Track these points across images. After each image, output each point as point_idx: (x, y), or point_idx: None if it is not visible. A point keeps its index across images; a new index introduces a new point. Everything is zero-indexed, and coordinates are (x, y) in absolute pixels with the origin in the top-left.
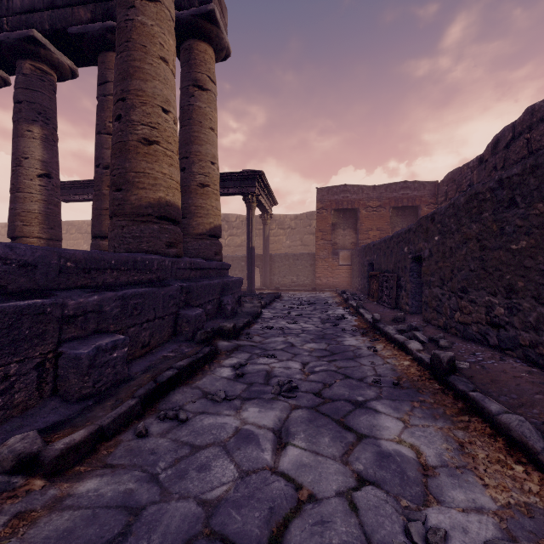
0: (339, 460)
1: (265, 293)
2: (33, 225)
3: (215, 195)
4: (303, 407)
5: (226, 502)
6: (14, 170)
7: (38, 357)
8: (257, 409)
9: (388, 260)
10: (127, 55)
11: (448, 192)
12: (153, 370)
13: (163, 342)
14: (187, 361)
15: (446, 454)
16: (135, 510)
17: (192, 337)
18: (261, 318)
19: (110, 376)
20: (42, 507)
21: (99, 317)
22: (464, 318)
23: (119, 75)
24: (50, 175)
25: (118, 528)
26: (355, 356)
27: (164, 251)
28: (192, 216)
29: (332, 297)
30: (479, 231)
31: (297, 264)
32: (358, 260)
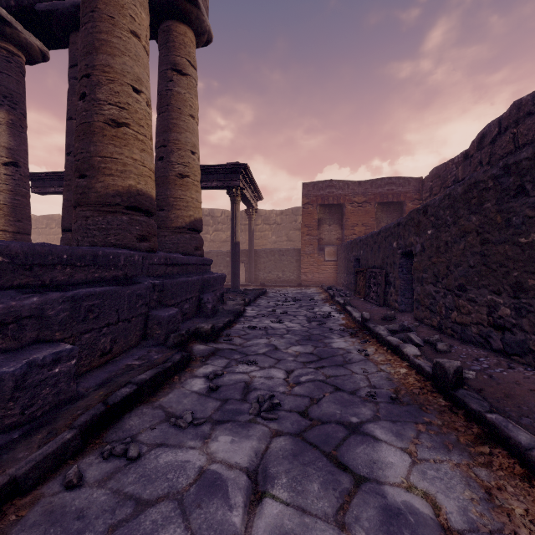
0: (333, 520)
1: (250, 289)
2: None
3: (195, 187)
4: (286, 433)
5: None
6: None
7: None
8: (229, 437)
9: (375, 255)
10: (92, 26)
11: (433, 188)
12: (109, 384)
13: (130, 348)
14: (150, 373)
15: (472, 508)
16: None
17: (164, 341)
18: (244, 316)
19: (50, 397)
20: None
21: (39, 323)
22: (462, 318)
23: (83, 48)
24: (17, 164)
25: None
26: (345, 362)
27: (134, 244)
28: (170, 208)
29: (318, 293)
30: (480, 223)
31: (283, 260)
32: (344, 256)
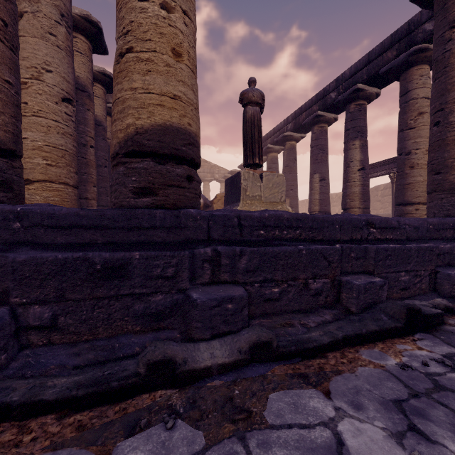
0: None
1: None
2: (355, 201)
3: None
4: None
5: None
6: (344, 170)
7: (429, 271)
8: None
9: None
10: (444, 78)
11: None
12: None
13: None
14: None
15: None
16: None
17: None
18: None
19: None
20: None
21: (449, 257)
22: None
23: (437, 94)
24: (364, 168)
25: None
26: None
27: None
28: None
29: None
30: None
31: None
32: None
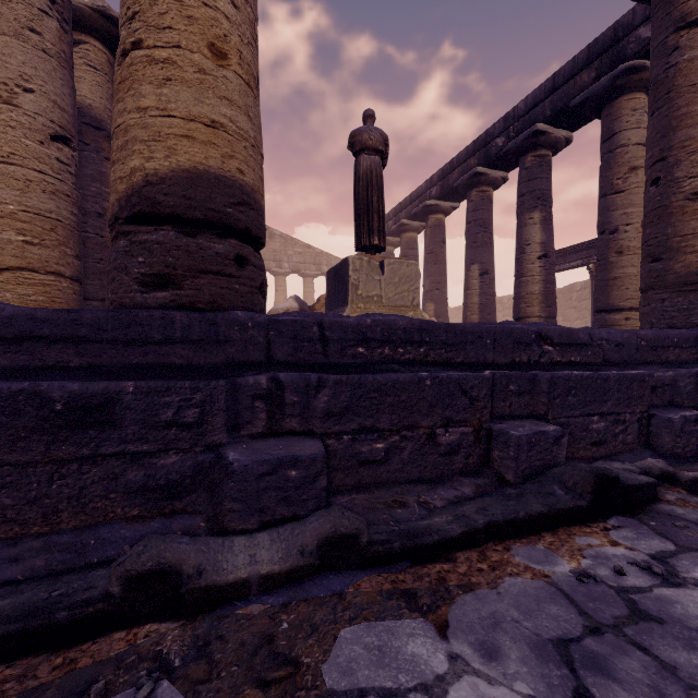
0: None
1: None
2: (534, 306)
3: None
4: None
5: None
6: (517, 258)
7: (638, 413)
8: None
9: None
10: (667, 109)
11: None
12: None
13: None
14: None
15: None
16: None
17: None
18: None
19: (694, 446)
20: (695, 503)
21: (672, 391)
22: None
23: (656, 135)
24: (547, 255)
25: None
26: None
27: None
28: None
29: None
30: None
31: None
32: None
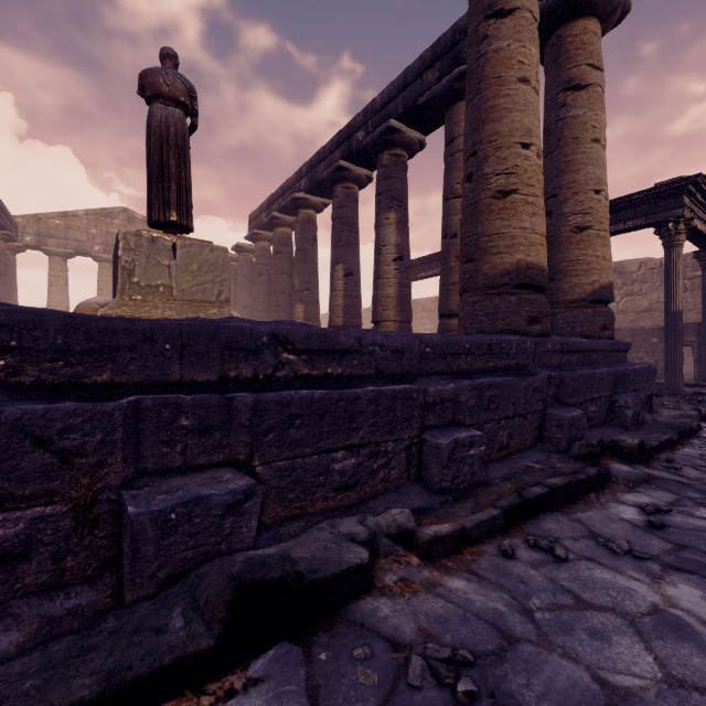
0: None
1: None
2: (389, 309)
3: (601, 239)
4: None
5: (641, 703)
6: (375, 259)
7: (407, 440)
8: (696, 591)
9: None
10: (478, 100)
11: None
12: (514, 480)
13: (524, 448)
14: (561, 480)
15: None
16: (508, 637)
17: (566, 449)
18: (699, 437)
19: (467, 475)
20: (420, 583)
21: (454, 407)
22: None
23: (469, 127)
24: (402, 257)
25: (491, 645)
26: None
27: (524, 329)
28: (562, 276)
29: None
30: None
31: None
32: None
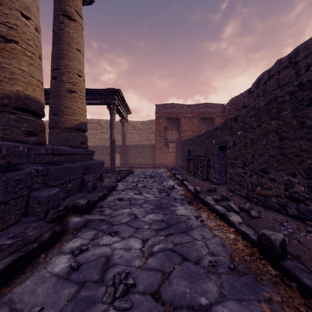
0: None
1: (122, 170)
2: None
3: (81, 100)
4: None
5: None
6: None
7: None
8: None
9: (200, 149)
10: None
11: (230, 110)
12: None
13: (9, 226)
14: (8, 261)
15: None
16: None
17: (44, 216)
18: (115, 190)
19: None
20: None
21: None
22: (265, 191)
23: None
24: None
25: None
26: (187, 228)
27: (22, 138)
28: (61, 114)
29: (165, 172)
30: (278, 126)
31: (144, 151)
32: (180, 149)
